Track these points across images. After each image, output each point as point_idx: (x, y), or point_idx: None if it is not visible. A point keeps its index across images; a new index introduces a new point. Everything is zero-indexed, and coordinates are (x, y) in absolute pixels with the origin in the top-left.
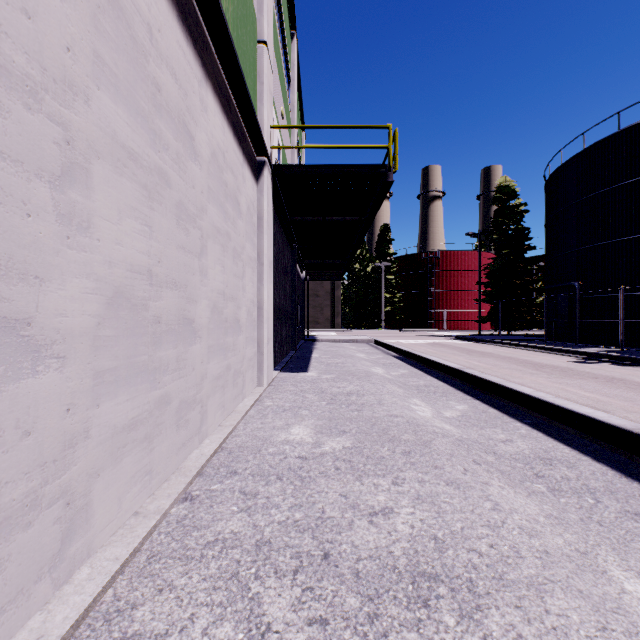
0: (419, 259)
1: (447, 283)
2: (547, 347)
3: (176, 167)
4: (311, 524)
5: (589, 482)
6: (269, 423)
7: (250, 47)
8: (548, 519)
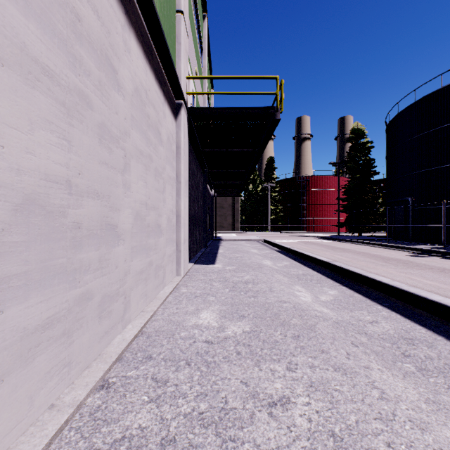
0: (295, 182)
1: (315, 199)
2: (390, 245)
3: (98, 93)
4: (215, 417)
5: (449, 361)
6: (183, 308)
7: (170, 13)
8: (428, 405)
